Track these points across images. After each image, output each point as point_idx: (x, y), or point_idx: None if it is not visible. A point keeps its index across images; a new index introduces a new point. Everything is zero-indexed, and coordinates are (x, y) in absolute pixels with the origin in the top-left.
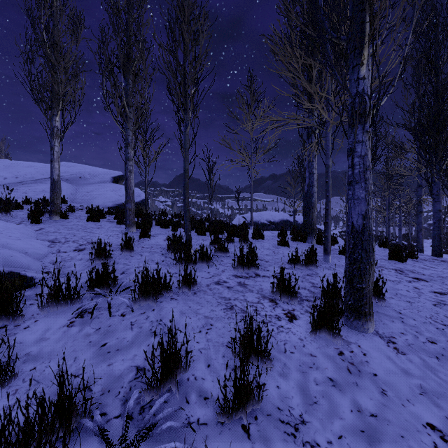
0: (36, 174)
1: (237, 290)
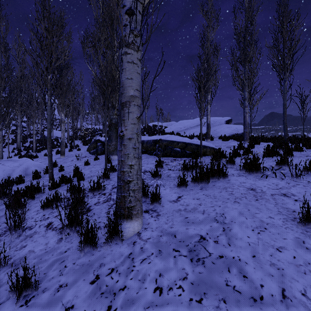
0: (191, 125)
1: None
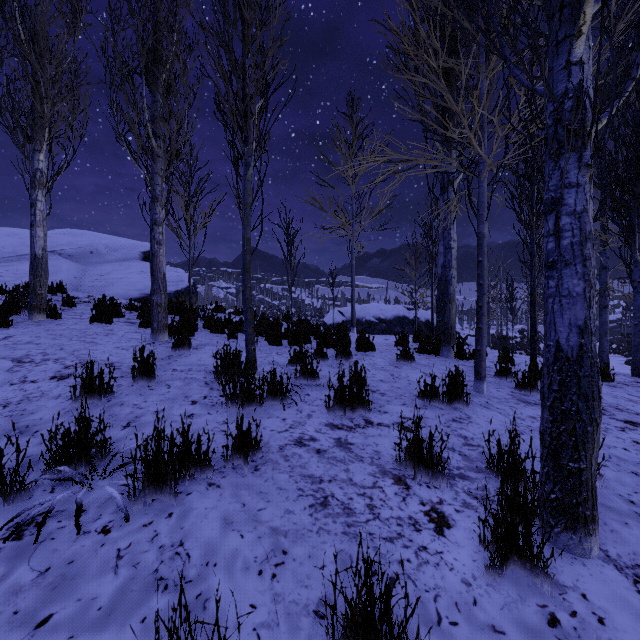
0: (21, 247)
1: (335, 458)
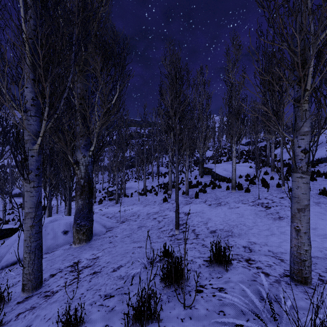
0: None
1: None
